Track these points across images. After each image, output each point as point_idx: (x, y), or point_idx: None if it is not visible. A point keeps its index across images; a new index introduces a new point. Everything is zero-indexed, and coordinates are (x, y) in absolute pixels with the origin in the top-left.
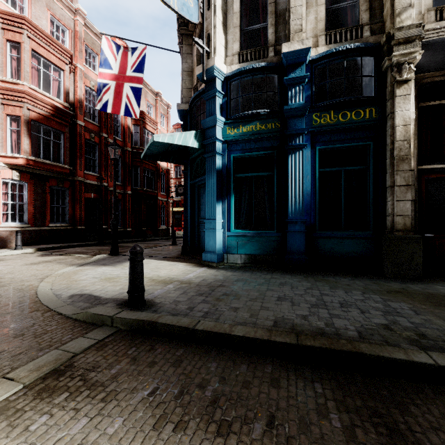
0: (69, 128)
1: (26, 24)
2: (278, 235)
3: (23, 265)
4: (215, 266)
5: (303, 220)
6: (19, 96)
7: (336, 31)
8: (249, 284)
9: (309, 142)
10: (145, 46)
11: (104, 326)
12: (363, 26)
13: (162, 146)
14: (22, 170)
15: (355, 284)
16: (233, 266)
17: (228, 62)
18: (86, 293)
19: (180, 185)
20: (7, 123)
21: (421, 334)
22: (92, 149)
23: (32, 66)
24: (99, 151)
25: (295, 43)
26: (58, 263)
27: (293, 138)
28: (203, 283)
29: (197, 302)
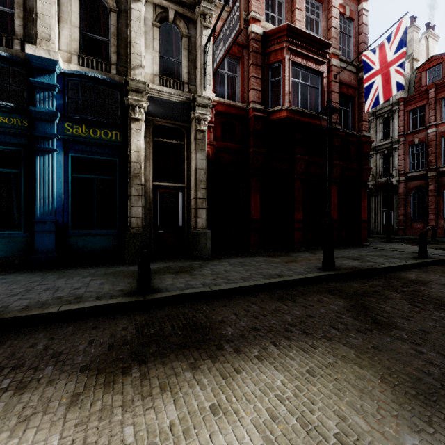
0: None
1: None
2: (26, 235)
3: None
4: None
5: (53, 220)
6: None
7: (88, 57)
8: None
9: (62, 147)
10: None
11: None
12: (111, 65)
13: None
14: None
15: (88, 272)
16: None
17: None
18: None
19: None
20: None
21: (80, 297)
22: None
23: None
24: None
25: (41, 49)
26: None
27: (42, 140)
28: None
29: None
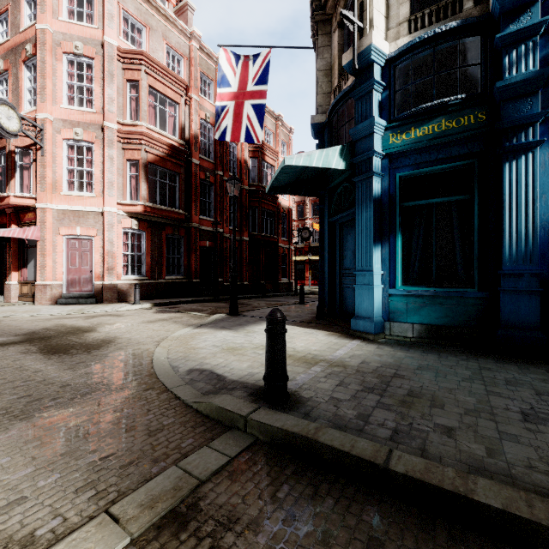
0: (185, 168)
1: (143, 59)
2: (481, 296)
3: (140, 324)
4: (373, 339)
5: (536, 272)
6: (137, 139)
7: None
8: (446, 378)
9: (547, 136)
10: (269, 50)
11: (235, 429)
12: None
13: (293, 173)
14: (140, 218)
15: None
16: (400, 341)
17: (390, 38)
18: (207, 369)
19: (305, 228)
20: (127, 169)
21: None
22: (207, 191)
23: (149, 104)
24: (214, 193)
25: None
26: (174, 323)
27: (513, 133)
28: (365, 368)
29: (368, 404)
